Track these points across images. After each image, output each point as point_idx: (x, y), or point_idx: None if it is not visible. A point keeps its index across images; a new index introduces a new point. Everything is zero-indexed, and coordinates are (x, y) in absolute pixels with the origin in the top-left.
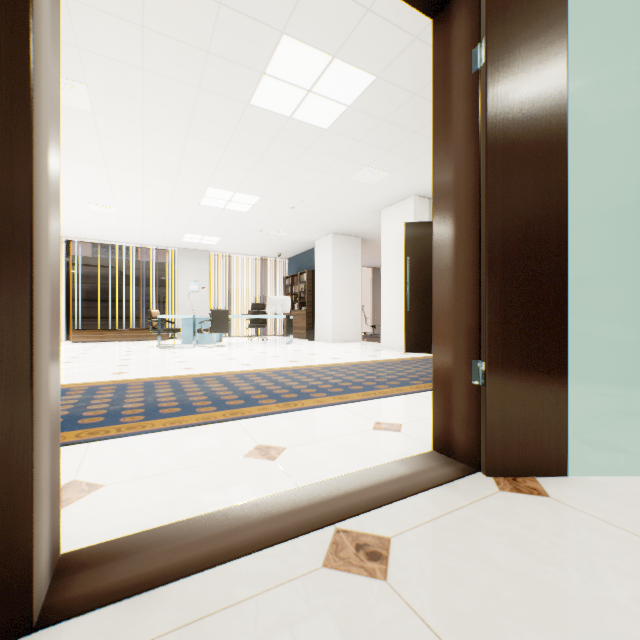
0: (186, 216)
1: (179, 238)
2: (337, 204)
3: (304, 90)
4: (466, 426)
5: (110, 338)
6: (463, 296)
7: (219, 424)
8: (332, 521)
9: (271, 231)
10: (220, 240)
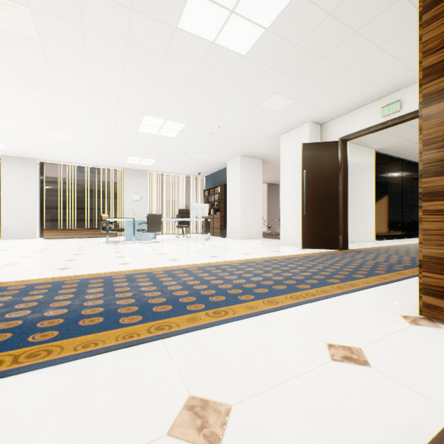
0: (128, 141)
1: (124, 160)
2: (246, 130)
3: (227, 10)
4: None
5: (72, 235)
6: None
7: (141, 347)
8: None
9: (193, 154)
10: (155, 162)
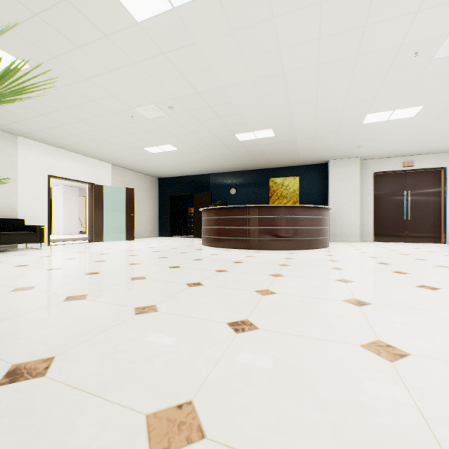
0: None
1: None
2: None
3: None
4: (92, 237)
5: None
6: (92, 222)
7: None
8: (74, 243)
9: None
10: None
